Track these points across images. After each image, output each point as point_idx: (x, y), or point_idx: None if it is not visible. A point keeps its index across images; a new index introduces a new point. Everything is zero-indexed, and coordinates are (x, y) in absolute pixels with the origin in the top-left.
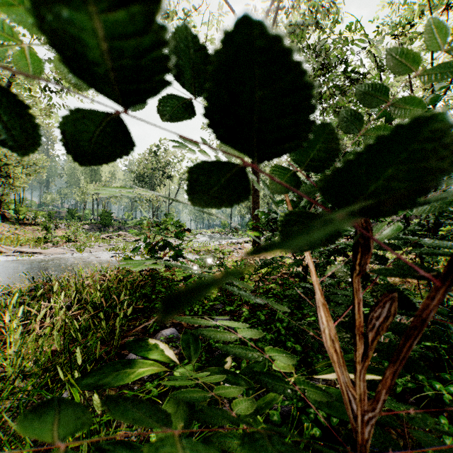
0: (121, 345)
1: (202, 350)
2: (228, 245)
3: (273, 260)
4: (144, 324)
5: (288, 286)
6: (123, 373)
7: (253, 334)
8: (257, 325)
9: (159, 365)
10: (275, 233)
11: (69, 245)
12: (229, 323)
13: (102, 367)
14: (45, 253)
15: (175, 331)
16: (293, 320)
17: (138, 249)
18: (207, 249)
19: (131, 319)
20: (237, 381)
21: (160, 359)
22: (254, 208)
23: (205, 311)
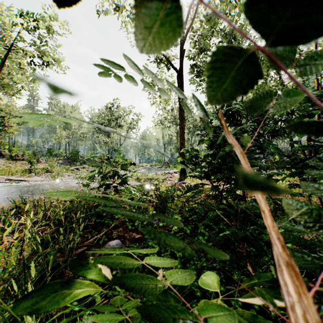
0: (76, 254)
1: (139, 258)
2: (162, 174)
3: (196, 186)
4: (95, 237)
5: (207, 205)
6: (60, 295)
7: (183, 280)
8: (183, 237)
9: (95, 285)
10: (197, 165)
11: (47, 175)
12: (156, 261)
13: (43, 288)
14: (29, 181)
15: (119, 242)
16: (212, 233)
17: (92, 178)
18: (146, 177)
19: (86, 232)
20: (167, 298)
21: (97, 278)
22: (181, 148)
23: (144, 225)
